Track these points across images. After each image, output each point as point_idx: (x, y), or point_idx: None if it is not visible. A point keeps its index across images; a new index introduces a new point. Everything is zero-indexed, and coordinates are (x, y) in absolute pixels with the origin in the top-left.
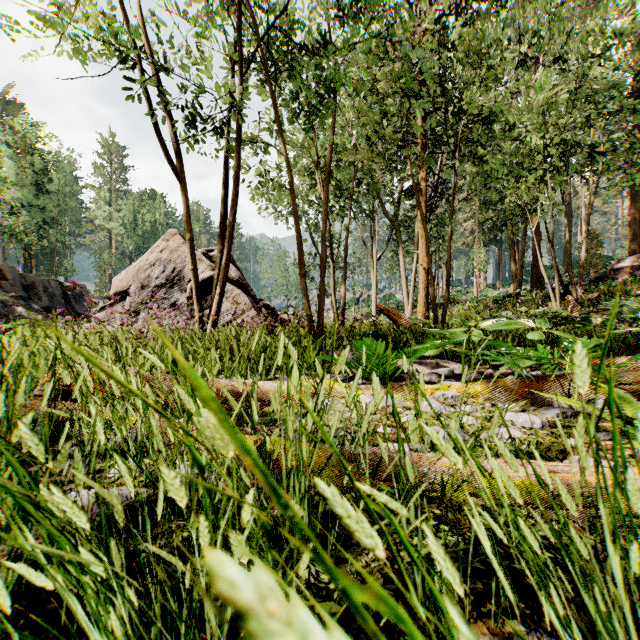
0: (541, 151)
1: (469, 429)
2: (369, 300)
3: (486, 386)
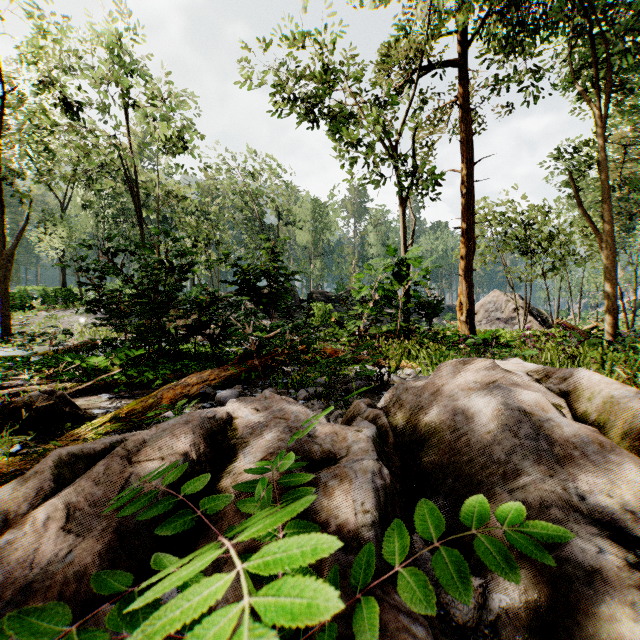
0: None
1: None
2: None
3: None
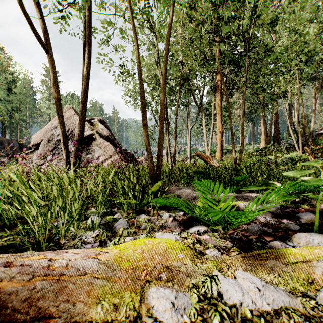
0: (295, 57)
1: None
2: (185, 151)
3: None
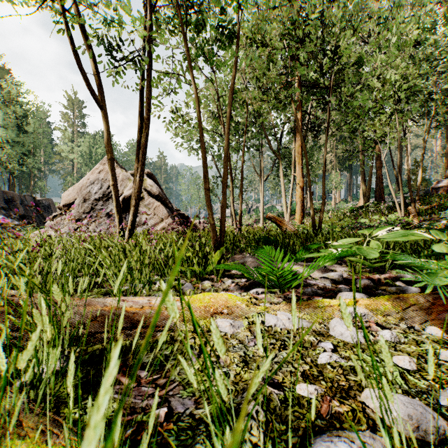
0: (393, 95)
1: (416, 384)
2: (257, 210)
3: (391, 300)
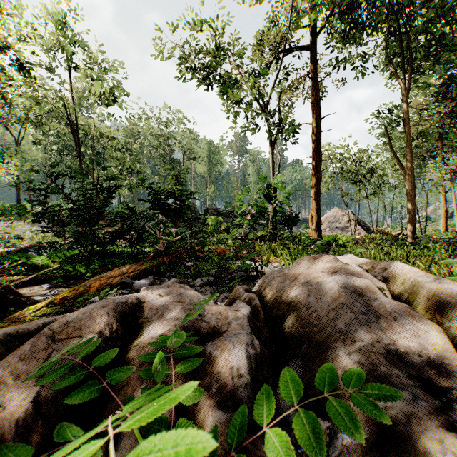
0: None
1: None
2: None
3: None
